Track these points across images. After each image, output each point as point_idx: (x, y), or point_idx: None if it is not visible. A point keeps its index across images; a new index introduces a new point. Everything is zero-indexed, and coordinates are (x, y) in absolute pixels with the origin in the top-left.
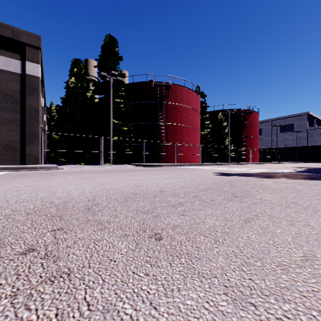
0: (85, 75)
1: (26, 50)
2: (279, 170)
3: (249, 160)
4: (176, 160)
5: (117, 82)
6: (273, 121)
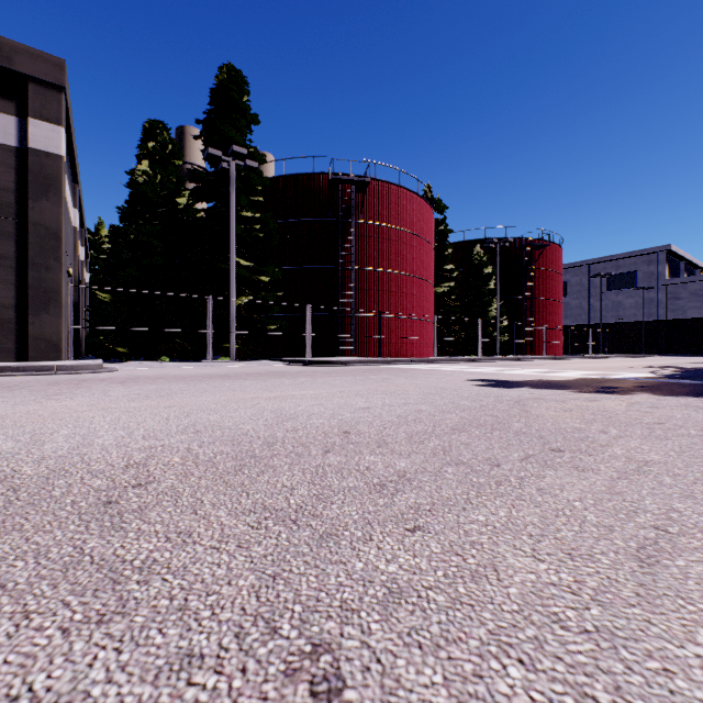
0: (174, 157)
1: (29, 93)
2: (619, 373)
3: (541, 351)
4: (380, 350)
5: (247, 173)
6: (591, 266)
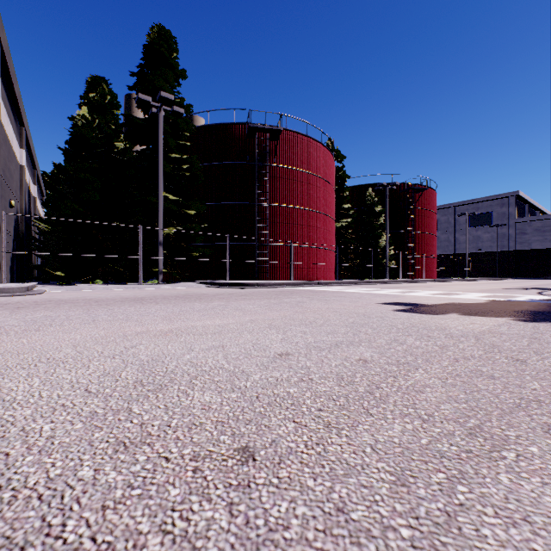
0: (113, 107)
1: None
2: (513, 295)
3: (420, 275)
4: (291, 274)
5: (175, 119)
6: (456, 208)
